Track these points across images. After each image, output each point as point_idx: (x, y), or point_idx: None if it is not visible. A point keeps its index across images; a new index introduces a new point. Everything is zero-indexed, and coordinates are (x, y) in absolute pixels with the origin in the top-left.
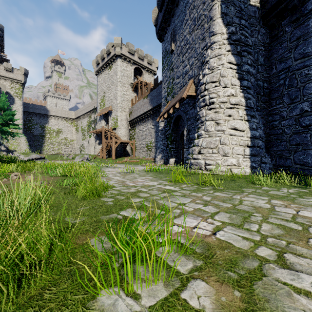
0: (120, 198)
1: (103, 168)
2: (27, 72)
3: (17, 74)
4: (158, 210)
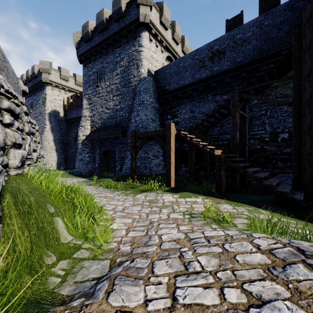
0: None
1: None
2: None
3: None
4: None
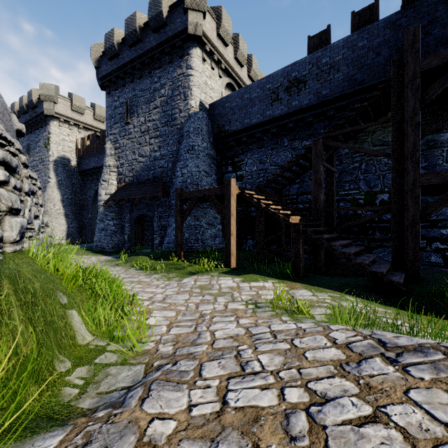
0: None
1: None
2: None
3: None
4: None
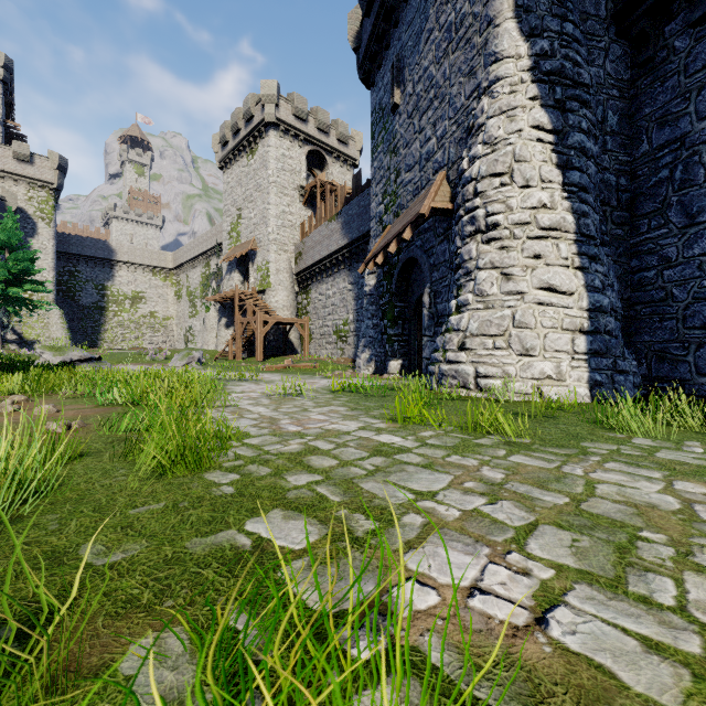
0: (256, 473)
1: (232, 385)
2: (65, 164)
3: (43, 168)
4: (358, 518)
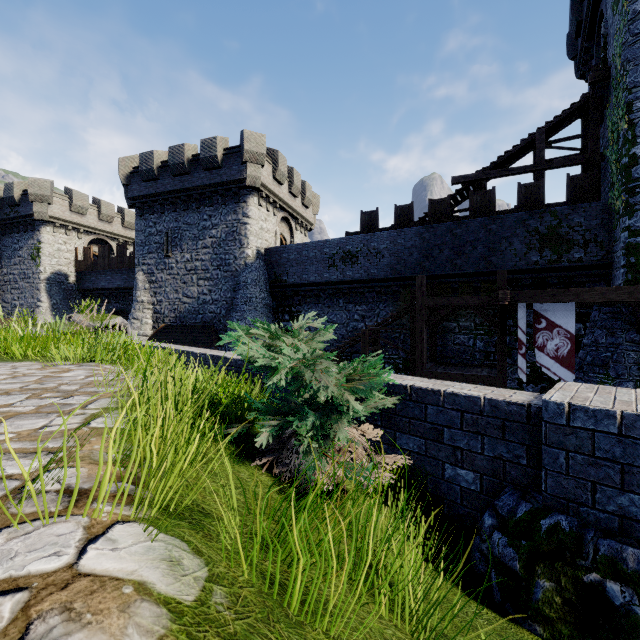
0: None
1: None
2: None
3: None
4: None
